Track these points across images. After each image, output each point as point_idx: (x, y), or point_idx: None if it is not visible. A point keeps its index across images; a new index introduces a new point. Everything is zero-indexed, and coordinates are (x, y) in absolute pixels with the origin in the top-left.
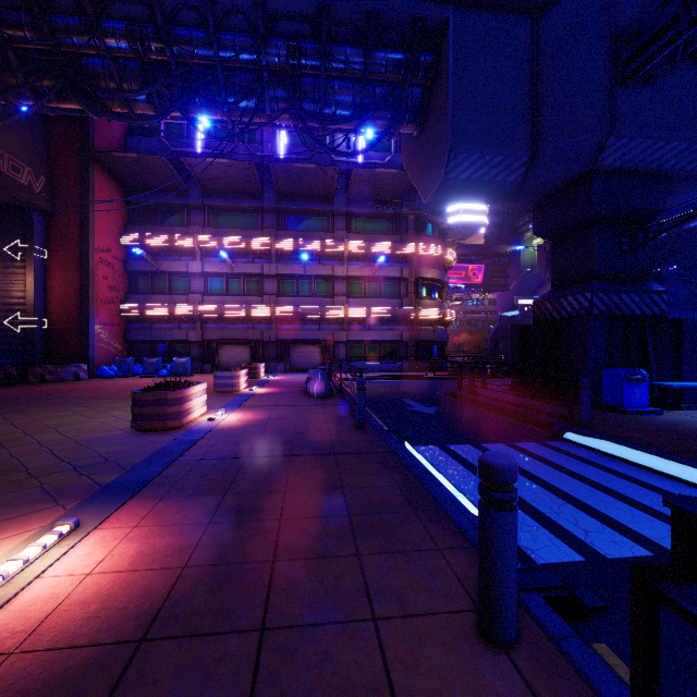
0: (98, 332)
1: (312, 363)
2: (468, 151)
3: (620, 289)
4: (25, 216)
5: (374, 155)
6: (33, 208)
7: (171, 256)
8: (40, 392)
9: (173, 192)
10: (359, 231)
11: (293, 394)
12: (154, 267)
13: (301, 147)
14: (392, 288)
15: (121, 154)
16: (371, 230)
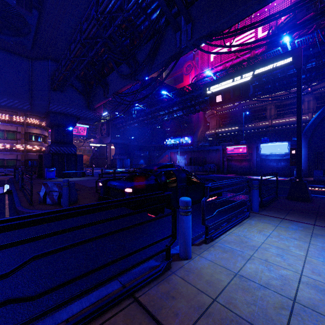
0: None
1: None
2: (1, 97)
3: (60, 146)
4: None
5: None
6: None
7: None
8: None
9: None
10: None
11: None
12: None
13: None
14: (13, 135)
15: None
16: None
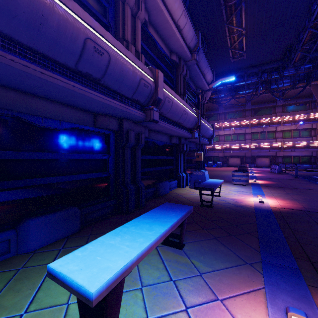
0: None
1: (265, 164)
2: None
3: None
4: None
5: None
6: None
7: None
8: None
9: (214, 110)
10: (288, 111)
11: (267, 172)
12: None
13: None
14: (306, 133)
15: None
16: (295, 109)
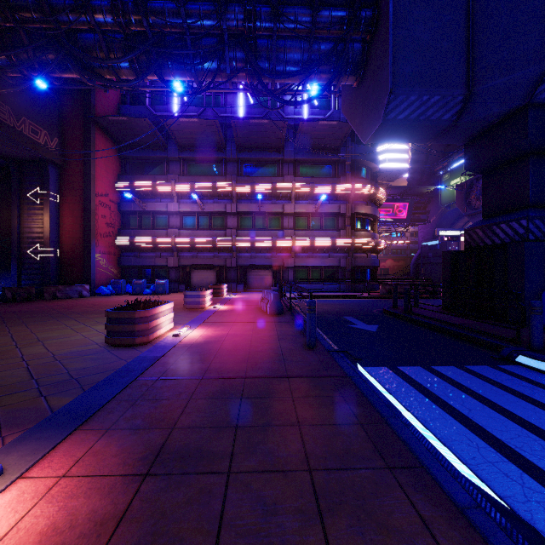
0: (98, 259)
1: (265, 284)
2: (407, 93)
3: None
4: (43, 169)
5: (316, 112)
6: (48, 163)
7: (154, 199)
8: (49, 307)
9: (156, 148)
10: (304, 175)
11: (249, 311)
12: (141, 208)
13: (256, 108)
14: (332, 222)
15: (114, 117)
16: (314, 174)
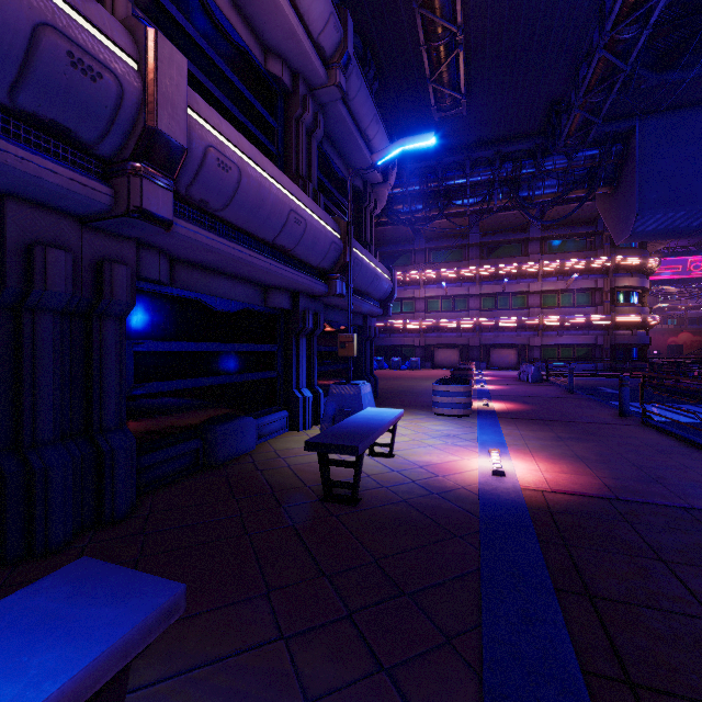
0: None
1: (509, 362)
2: (652, 213)
3: None
4: None
5: None
6: None
7: (402, 287)
8: None
9: (405, 242)
10: (553, 251)
11: (512, 381)
12: None
13: None
14: (586, 297)
15: (381, 227)
16: (565, 249)
